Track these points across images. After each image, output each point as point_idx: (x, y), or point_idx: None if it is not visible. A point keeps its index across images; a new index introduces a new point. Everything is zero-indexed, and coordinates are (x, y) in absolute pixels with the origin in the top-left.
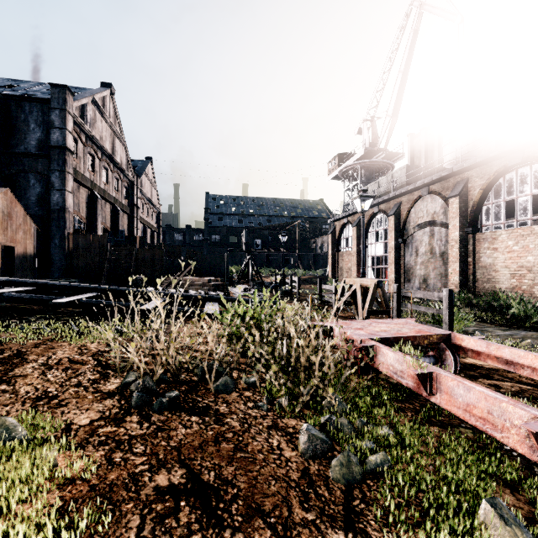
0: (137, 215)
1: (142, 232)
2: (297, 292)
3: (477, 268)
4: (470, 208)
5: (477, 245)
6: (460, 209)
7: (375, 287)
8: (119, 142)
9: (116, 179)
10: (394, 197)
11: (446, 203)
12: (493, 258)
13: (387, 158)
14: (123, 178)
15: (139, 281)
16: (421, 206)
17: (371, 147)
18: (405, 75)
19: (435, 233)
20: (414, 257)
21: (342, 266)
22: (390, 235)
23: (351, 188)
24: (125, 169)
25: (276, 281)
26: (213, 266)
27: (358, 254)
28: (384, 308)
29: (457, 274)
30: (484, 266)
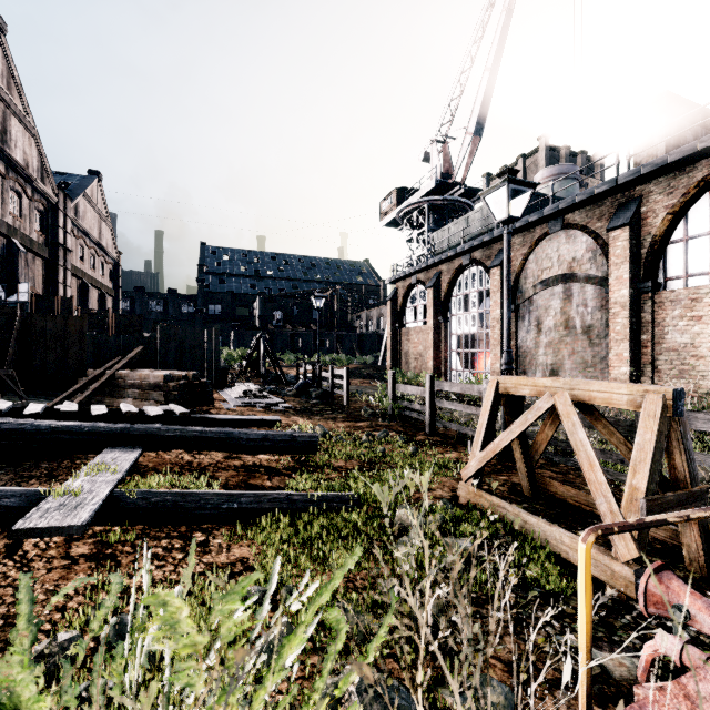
0: (65, 263)
1: (80, 293)
2: (344, 396)
3: (657, 352)
4: (646, 247)
5: (657, 313)
6: (630, 249)
7: (664, 415)
8: (21, 126)
9: (15, 193)
10: (500, 238)
11: (598, 243)
12: (693, 334)
13: (465, 197)
14: (34, 194)
15: (3, 379)
16: (548, 250)
17: (443, 179)
18: (494, 74)
19: (573, 294)
20: (535, 335)
21: (408, 351)
22: (493, 299)
23: (415, 238)
24: (37, 178)
25: (307, 374)
26: (190, 348)
27: (436, 331)
28: (681, 484)
29: (626, 362)
30: (673, 348)
